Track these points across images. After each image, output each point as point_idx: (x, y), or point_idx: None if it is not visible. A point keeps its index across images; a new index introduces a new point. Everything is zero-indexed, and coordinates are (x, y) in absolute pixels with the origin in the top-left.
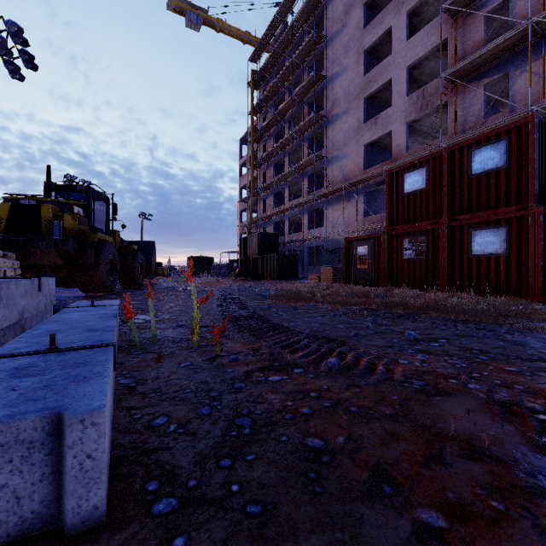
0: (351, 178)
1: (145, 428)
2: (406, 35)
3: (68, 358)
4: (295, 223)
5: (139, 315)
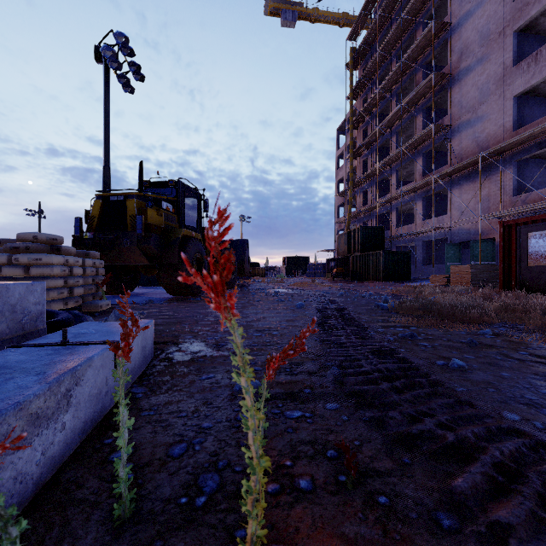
0: (492, 146)
1: None
2: None
3: None
4: (403, 215)
5: (194, 341)
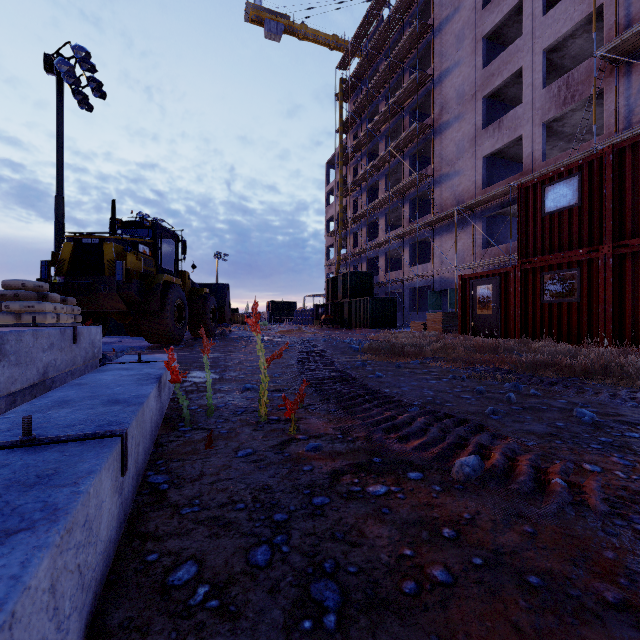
0: (466, 200)
1: (156, 590)
2: (542, 8)
3: (36, 462)
4: (393, 260)
5: (201, 372)
